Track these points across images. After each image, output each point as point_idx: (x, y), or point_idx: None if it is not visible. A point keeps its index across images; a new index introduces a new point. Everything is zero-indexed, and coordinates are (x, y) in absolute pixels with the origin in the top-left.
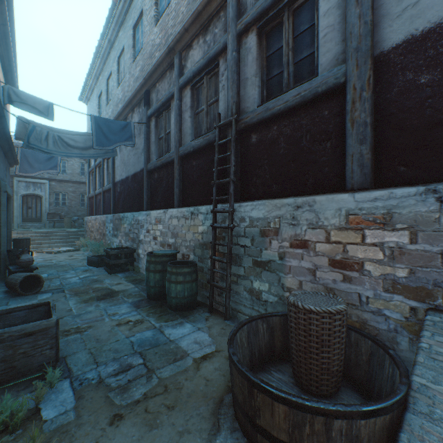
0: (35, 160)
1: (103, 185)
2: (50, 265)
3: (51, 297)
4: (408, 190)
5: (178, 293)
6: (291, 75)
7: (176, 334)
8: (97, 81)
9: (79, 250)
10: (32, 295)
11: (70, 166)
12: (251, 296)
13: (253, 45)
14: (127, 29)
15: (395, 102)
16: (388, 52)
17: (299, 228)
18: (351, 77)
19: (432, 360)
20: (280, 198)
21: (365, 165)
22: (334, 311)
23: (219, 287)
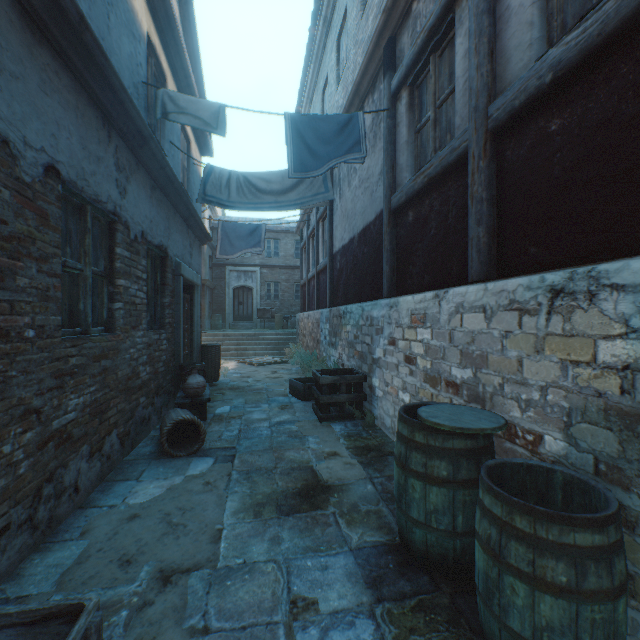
0: (236, 237)
1: (317, 263)
2: (242, 387)
3: (208, 473)
4: None
5: (542, 629)
6: None
7: None
8: (309, 107)
9: (288, 362)
10: (183, 460)
11: (282, 246)
12: None
13: None
14: None
15: None
16: None
17: None
18: None
19: None
20: None
21: None
22: None
23: None
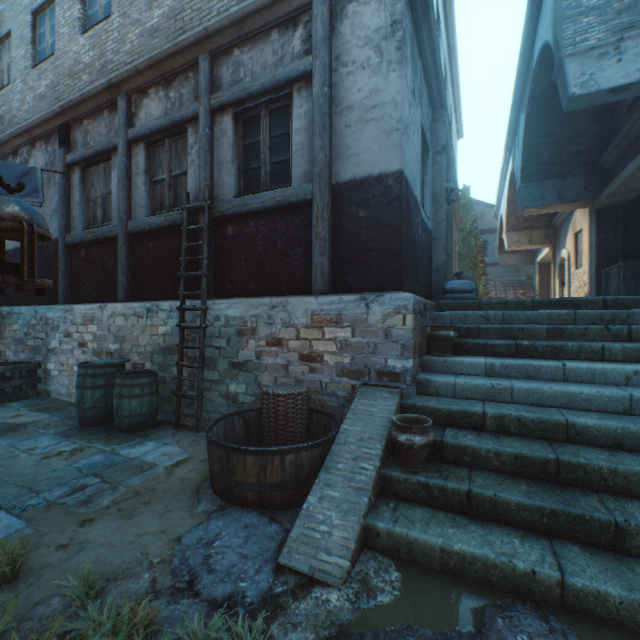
0: None
1: None
2: None
3: None
4: (351, 297)
5: (133, 409)
6: (268, 174)
7: (137, 452)
8: None
9: None
10: None
11: None
12: (227, 401)
13: (230, 129)
14: (19, 8)
15: (345, 226)
16: (341, 185)
17: (275, 327)
18: (316, 197)
19: (354, 414)
20: (258, 297)
21: (326, 274)
22: (297, 393)
23: (188, 397)
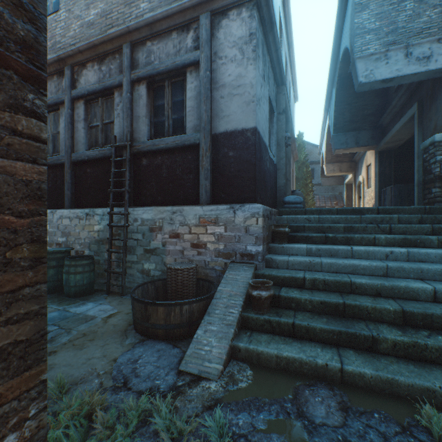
0: None
1: None
2: None
3: None
4: (224, 206)
5: (77, 282)
6: (170, 126)
7: (81, 310)
8: None
9: None
10: None
11: None
12: (143, 275)
13: (144, 94)
14: None
15: (221, 161)
16: (218, 135)
17: (175, 226)
18: (202, 142)
19: (226, 280)
20: (163, 206)
21: (208, 192)
22: (190, 268)
23: (116, 272)
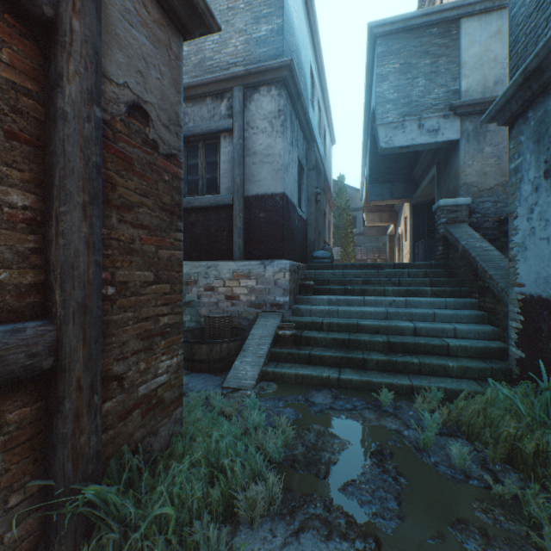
0: None
1: None
2: None
3: None
4: (256, 262)
5: None
6: (204, 185)
7: None
8: None
9: None
10: None
11: None
12: None
13: None
14: None
15: (253, 221)
16: (250, 197)
17: (210, 280)
18: (235, 203)
19: (258, 326)
20: (198, 261)
21: (241, 249)
22: (226, 316)
23: None
